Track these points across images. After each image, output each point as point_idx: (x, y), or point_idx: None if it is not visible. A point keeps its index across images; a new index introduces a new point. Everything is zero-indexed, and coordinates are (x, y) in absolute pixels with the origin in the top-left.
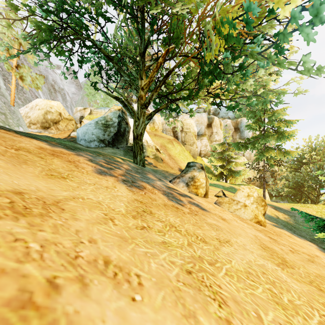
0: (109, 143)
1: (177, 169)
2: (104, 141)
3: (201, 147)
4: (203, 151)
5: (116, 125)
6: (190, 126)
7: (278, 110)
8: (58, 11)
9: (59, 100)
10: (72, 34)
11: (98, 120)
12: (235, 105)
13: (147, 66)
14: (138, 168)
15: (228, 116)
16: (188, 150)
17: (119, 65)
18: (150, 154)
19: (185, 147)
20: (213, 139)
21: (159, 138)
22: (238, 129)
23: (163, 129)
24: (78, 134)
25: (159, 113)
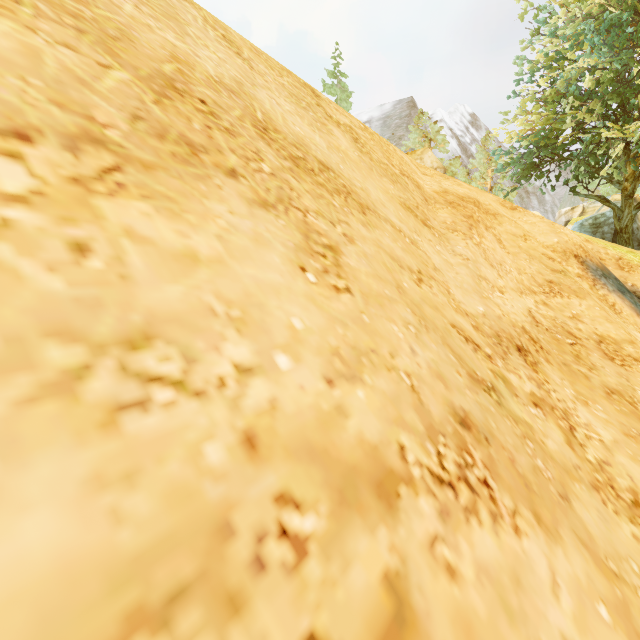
0: None
1: None
2: None
3: None
4: None
5: (612, 222)
6: None
7: None
8: (537, 149)
9: (533, 206)
10: (549, 161)
11: (585, 222)
12: None
13: (633, 154)
14: None
15: None
16: None
17: (596, 168)
18: None
19: None
20: None
21: None
22: None
23: None
24: None
25: None
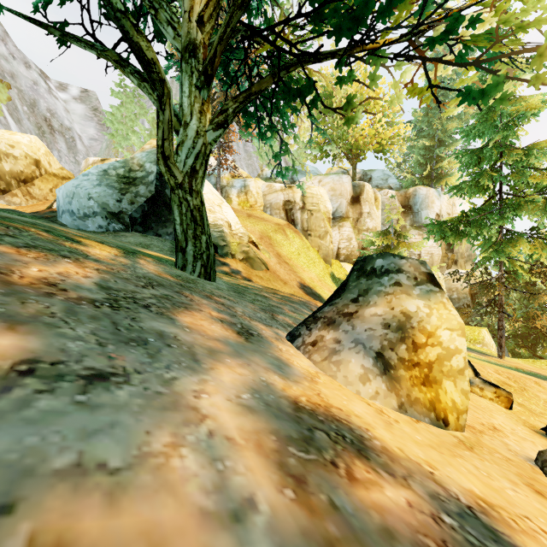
0: (135, 223)
1: (297, 285)
2: (121, 216)
3: (340, 242)
4: (343, 249)
5: (152, 180)
6: (319, 199)
7: (543, 142)
8: None
9: (59, 148)
10: None
11: (108, 166)
12: (493, 82)
13: None
14: (170, 280)
15: (388, 184)
16: (315, 246)
17: None
18: (236, 252)
19: (309, 241)
20: (363, 227)
21: (258, 222)
22: (410, 207)
23: (265, 205)
24: (59, 199)
25: (258, 177)
